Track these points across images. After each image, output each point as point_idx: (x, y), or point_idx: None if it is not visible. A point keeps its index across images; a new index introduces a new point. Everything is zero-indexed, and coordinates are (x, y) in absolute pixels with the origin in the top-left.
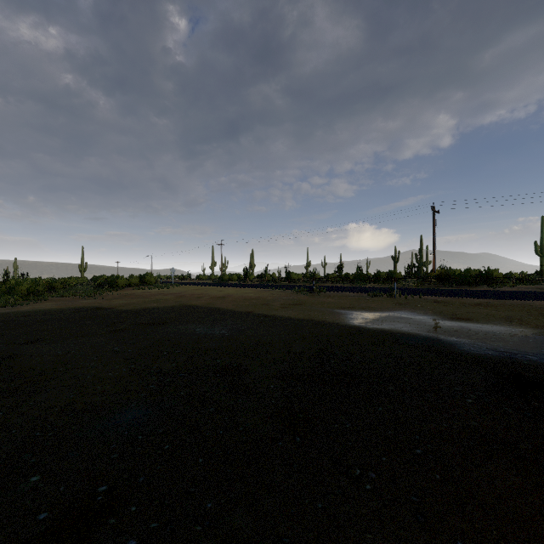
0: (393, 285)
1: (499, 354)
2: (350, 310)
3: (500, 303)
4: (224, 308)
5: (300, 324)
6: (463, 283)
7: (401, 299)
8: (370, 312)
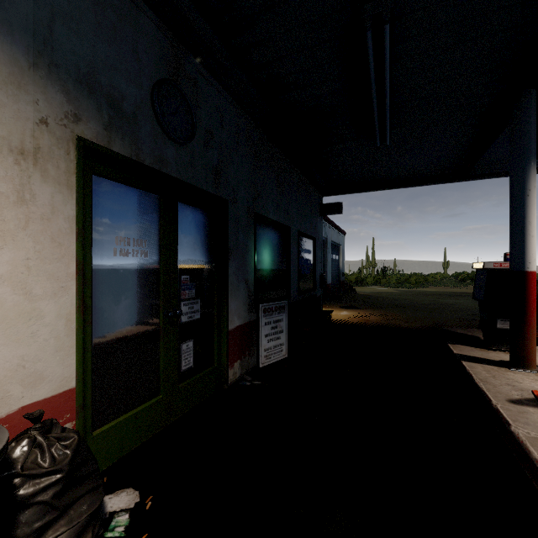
0: None
1: None
2: None
3: None
4: None
5: None
6: None
7: None
8: None
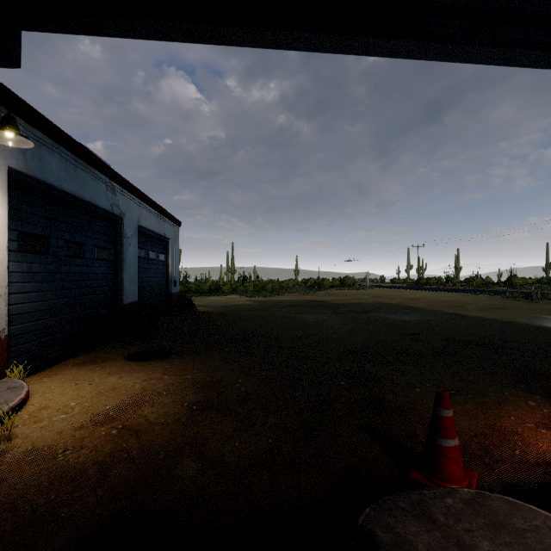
0: None
1: None
2: None
3: None
4: (415, 307)
5: (486, 321)
6: None
7: None
8: None
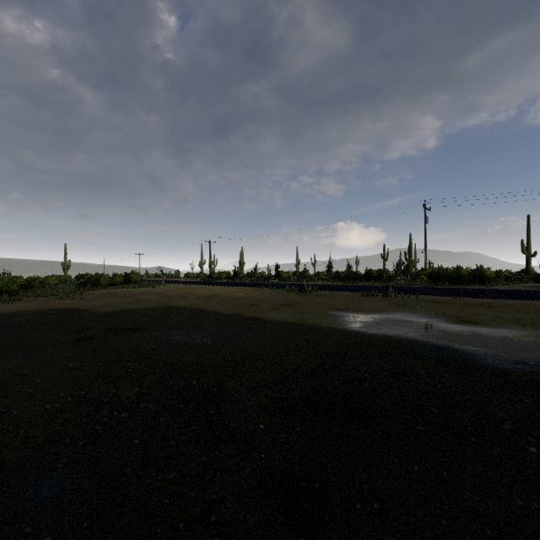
0: (385, 283)
1: (531, 368)
2: (346, 312)
3: (502, 304)
4: (210, 310)
5: (293, 329)
6: (456, 281)
7: (398, 299)
8: (367, 314)
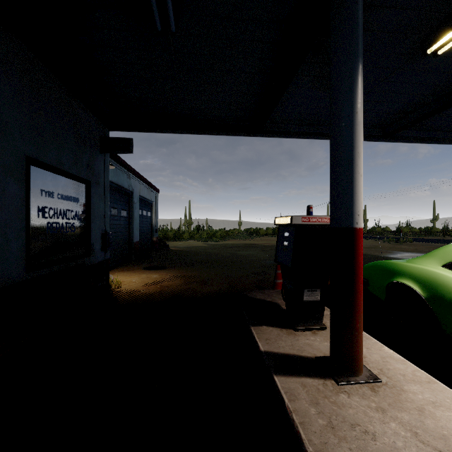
0: None
1: None
2: (405, 252)
3: None
4: None
5: None
6: None
7: None
8: (419, 253)
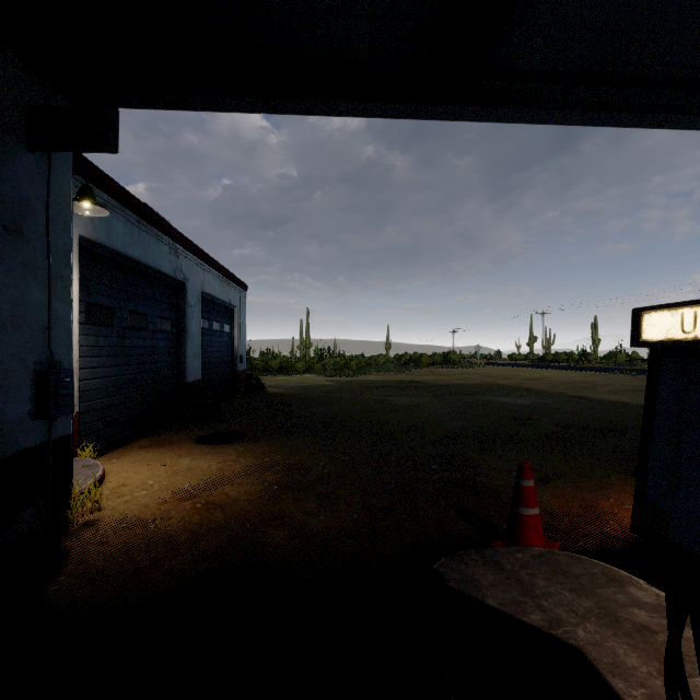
0: None
1: None
2: None
3: None
4: (534, 389)
5: (616, 405)
6: None
7: None
8: None
